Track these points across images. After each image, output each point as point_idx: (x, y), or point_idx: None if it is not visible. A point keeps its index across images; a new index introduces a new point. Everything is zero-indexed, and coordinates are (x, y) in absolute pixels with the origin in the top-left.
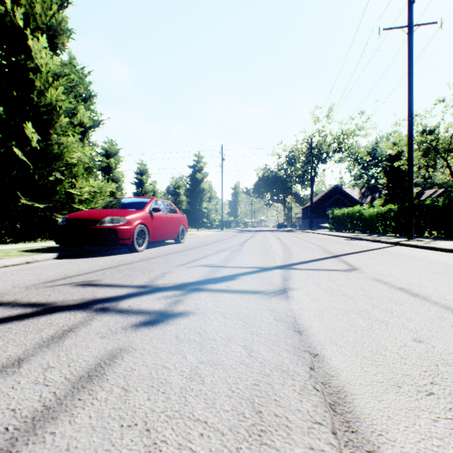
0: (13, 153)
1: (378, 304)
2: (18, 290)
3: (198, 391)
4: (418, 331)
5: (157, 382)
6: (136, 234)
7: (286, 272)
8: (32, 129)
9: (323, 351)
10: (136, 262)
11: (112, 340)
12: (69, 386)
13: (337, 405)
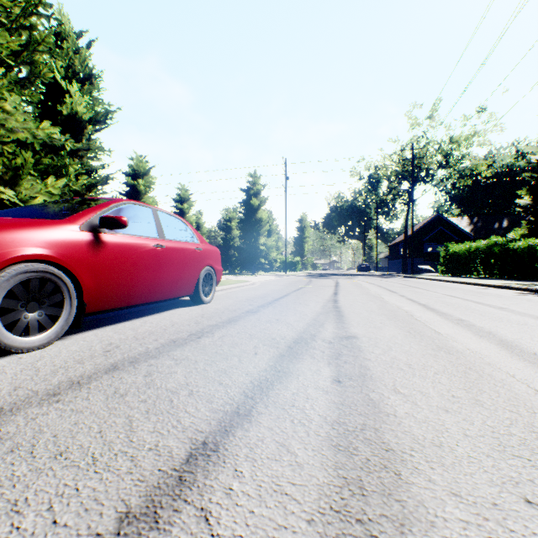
0: None
1: None
2: None
3: None
4: None
5: None
6: None
7: None
8: None
9: None
10: None
11: None
12: None
13: None
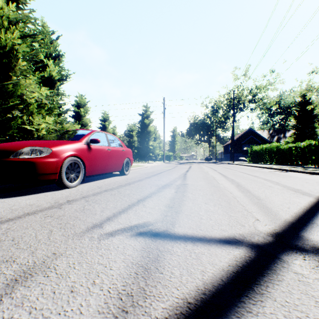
0: None
1: None
2: None
3: None
4: None
5: None
6: (64, 168)
7: None
8: None
9: None
10: (35, 213)
11: None
12: None
13: None
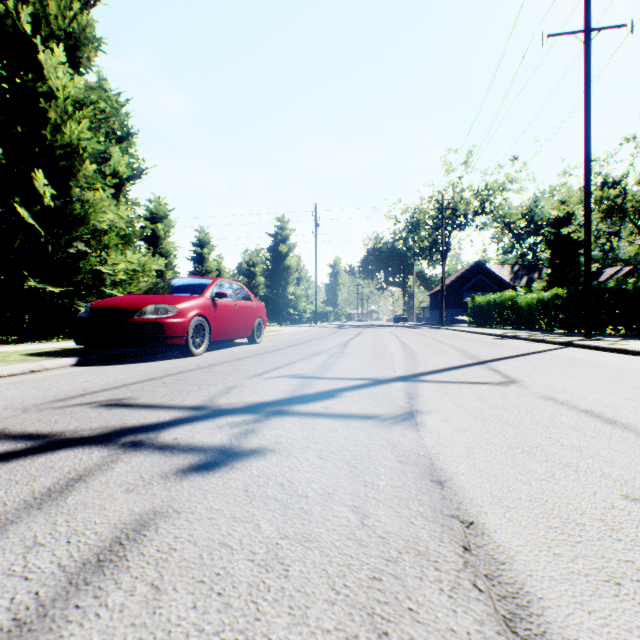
0: (16, 215)
1: (557, 437)
2: (10, 413)
3: (278, 591)
4: (629, 482)
5: (210, 574)
6: (191, 330)
7: (411, 387)
8: (43, 180)
9: (482, 517)
10: (191, 370)
11: (143, 495)
12: (63, 580)
13: (517, 621)
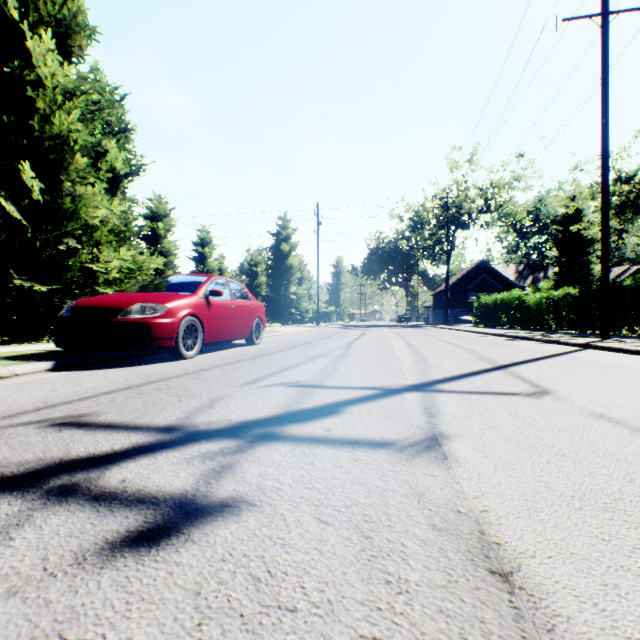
0: (3, 210)
1: None
2: None
3: None
4: None
5: None
6: (182, 331)
7: (428, 399)
8: (30, 173)
9: None
10: (177, 377)
11: (26, 606)
12: None
13: None
